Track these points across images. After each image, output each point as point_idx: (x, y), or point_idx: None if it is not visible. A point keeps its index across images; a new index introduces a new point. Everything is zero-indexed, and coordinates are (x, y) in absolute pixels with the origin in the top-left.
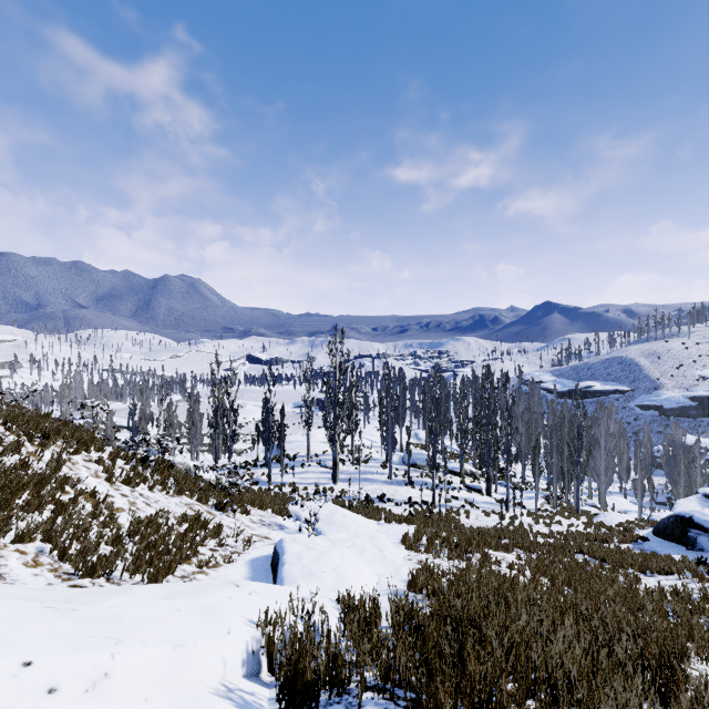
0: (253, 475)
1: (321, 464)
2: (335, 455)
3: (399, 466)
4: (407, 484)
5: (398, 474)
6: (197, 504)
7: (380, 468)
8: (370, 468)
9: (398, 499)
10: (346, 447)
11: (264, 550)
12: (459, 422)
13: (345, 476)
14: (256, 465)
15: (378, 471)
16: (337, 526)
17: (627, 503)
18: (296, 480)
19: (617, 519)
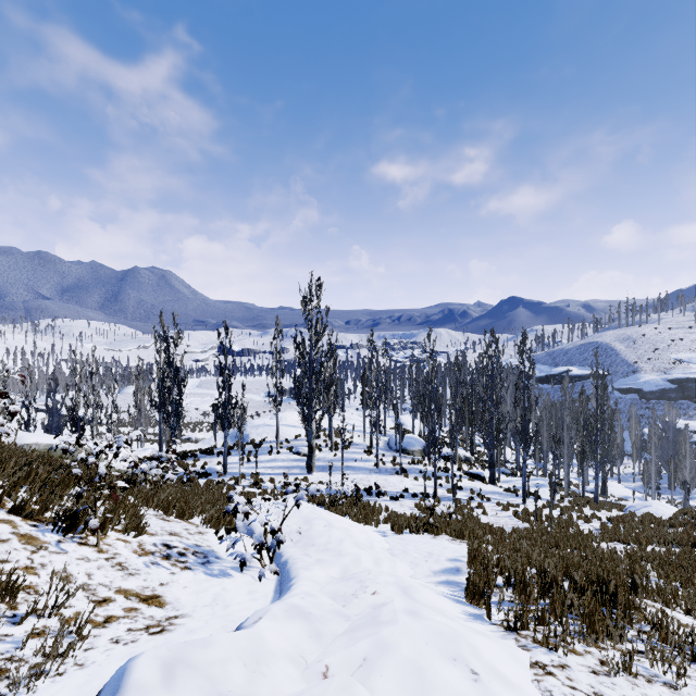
0: (206, 465)
1: (293, 451)
2: (310, 438)
3: (385, 452)
4: (398, 472)
5: (385, 461)
6: (5, 520)
7: (364, 454)
8: (352, 454)
9: (390, 491)
10: (322, 431)
11: (92, 677)
12: (454, 400)
13: (322, 465)
14: (212, 453)
15: (361, 457)
16: (317, 548)
17: (624, 488)
18: (260, 470)
19: (662, 509)
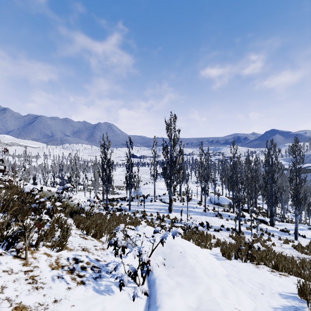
0: (121, 205)
1: (162, 201)
2: (170, 195)
3: (208, 204)
4: (217, 215)
5: (209, 209)
6: None
7: (197, 204)
8: (191, 204)
9: (213, 225)
10: (176, 192)
11: None
12: (247, 178)
13: (176, 209)
14: (124, 200)
15: (196, 206)
16: (176, 271)
17: None
18: (146, 209)
19: None
